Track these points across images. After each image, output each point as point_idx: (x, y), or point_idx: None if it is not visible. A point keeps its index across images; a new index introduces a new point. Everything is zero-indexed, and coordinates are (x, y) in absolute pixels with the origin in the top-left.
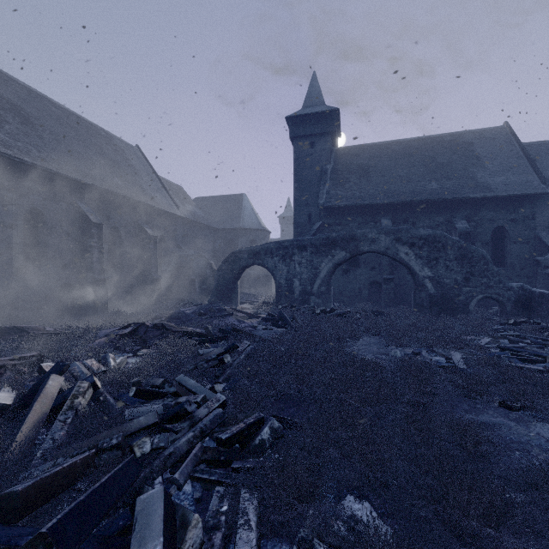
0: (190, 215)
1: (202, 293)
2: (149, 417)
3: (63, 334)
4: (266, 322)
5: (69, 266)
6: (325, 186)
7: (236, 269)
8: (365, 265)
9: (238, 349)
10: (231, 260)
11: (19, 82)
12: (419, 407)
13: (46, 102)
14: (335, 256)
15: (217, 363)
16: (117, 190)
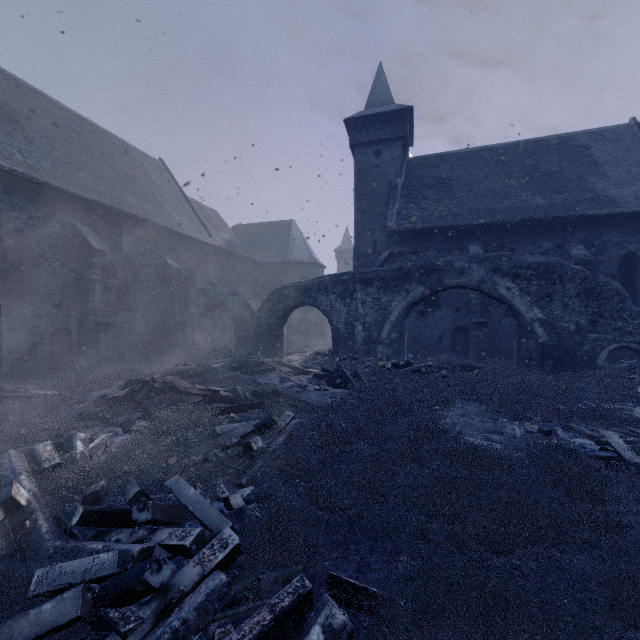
0: (225, 245)
1: (238, 341)
2: (64, 604)
3: (35, 397)
4: (319, 380)
5: (64, 305)
6: (395, 205)
7: (281, 311)
8: (448, 305)
9: (275, 425)
10: (274, 299)
11: (6, 73)
12: (632, 572)
13: (42, 99)
14: (411, 293)
15: (240, 451)
16: (129, 209)
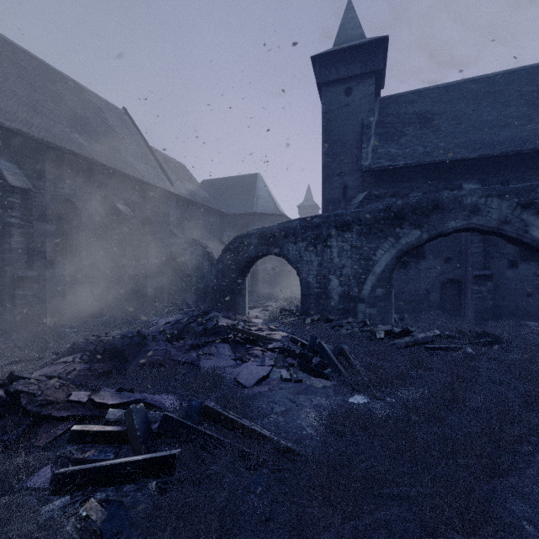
0: (189, 195)
1: (197, 295)
2: None
3: None
4: (287, 357)
5: None
6: (370, 143)
7: (241, 261)
8: (435, 255)
9: None
10: (234, 247)
11: None
12: None
13: None
14: (402, 239)
15: None
16: (71, 147)
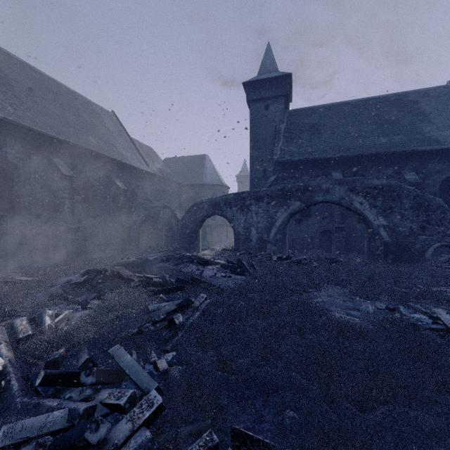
0: (158, 172)
1: (167, 241)
2: None
3: (19, 282)
4: (225, 269)
5: (43, 215)
6: (279, 143)
7: (197, 219)
8: (317, 215)
9: (193, 304)
10: (193, 210)
11: (1, 50)
12: None
13: (27, 68)
14: (290, 206)
15: (166, 324)
16: (90, 147)
